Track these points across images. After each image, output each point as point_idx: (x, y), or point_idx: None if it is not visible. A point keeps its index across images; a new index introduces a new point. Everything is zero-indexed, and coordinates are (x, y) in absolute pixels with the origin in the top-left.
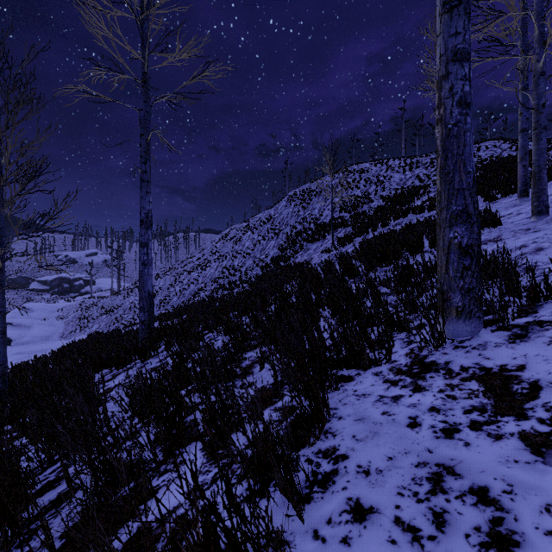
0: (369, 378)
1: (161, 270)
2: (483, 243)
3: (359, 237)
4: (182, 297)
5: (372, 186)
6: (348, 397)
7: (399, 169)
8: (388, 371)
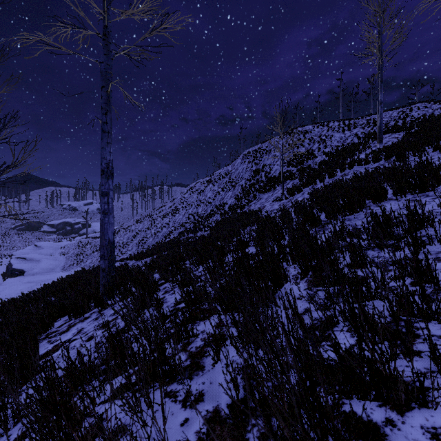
0: None
1: (141, 216)
2: None
3: (307, 187)
4: (156, 238)
5: (315, 144)
6: None
7: (339, 129)
8: None
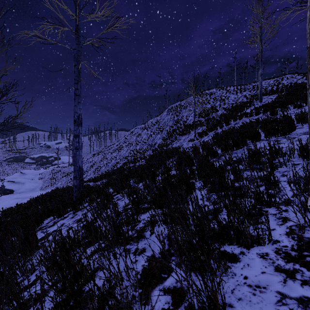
0: (256, 260)
1: (96, 151)
2: (306, 134)
3: (211, 132)
4: (107, 167)
5: (217, 102)
6: (240, 286)
7: (234, 92)
8: (275, 254)
